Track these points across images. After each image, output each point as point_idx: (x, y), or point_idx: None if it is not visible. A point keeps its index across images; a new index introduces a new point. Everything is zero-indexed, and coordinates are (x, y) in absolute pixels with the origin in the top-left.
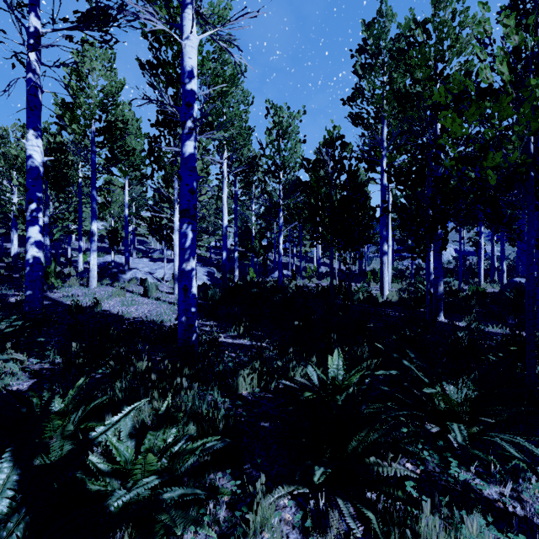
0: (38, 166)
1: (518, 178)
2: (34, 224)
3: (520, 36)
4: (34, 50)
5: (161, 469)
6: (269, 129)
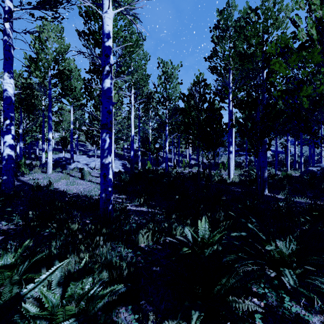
0: (11, 96)
1: (322, 103)
2: (8, 133)
3: (323, 11)
4: (8, 21)
5: (80, 309)
6: (159, 75)
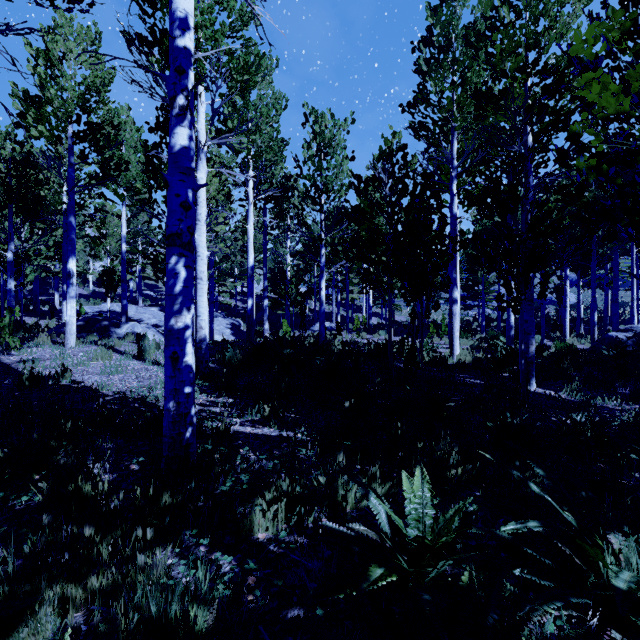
0: None
1: None
2: None
3: None
4: None
5: None
6: (307, 142)
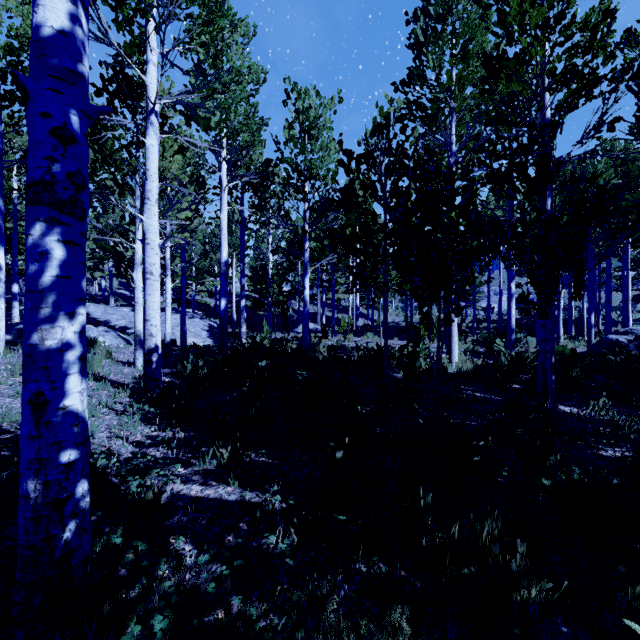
0: None
1: None
2: None
3: None
4: None
5: None
6: (289, 123)
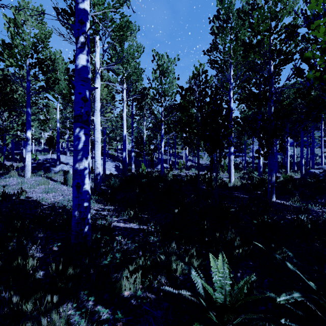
0: None
1: None
2: None
3: None
4: None
5: None
6: (154, 70)
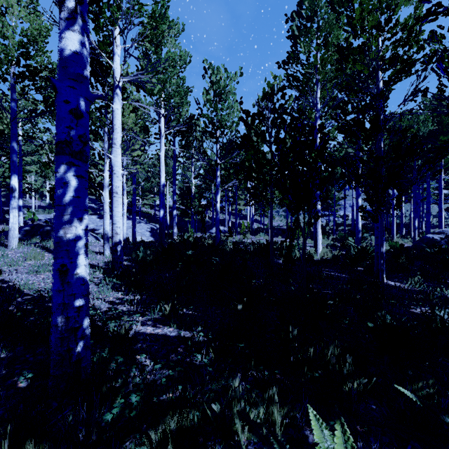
0: None
1: None
2: None
3: None
4: None
5: None
6: (206, 90)
